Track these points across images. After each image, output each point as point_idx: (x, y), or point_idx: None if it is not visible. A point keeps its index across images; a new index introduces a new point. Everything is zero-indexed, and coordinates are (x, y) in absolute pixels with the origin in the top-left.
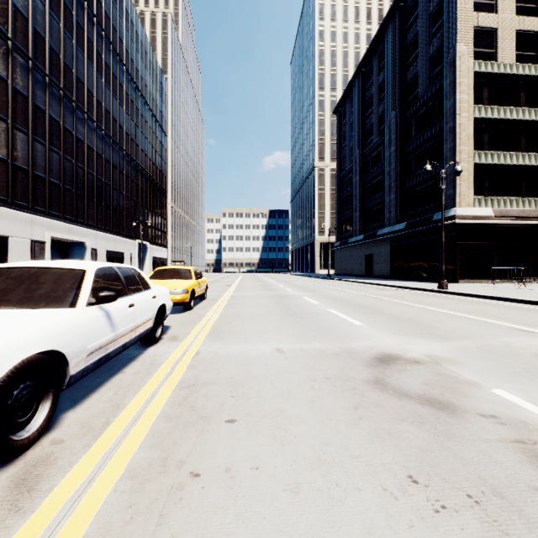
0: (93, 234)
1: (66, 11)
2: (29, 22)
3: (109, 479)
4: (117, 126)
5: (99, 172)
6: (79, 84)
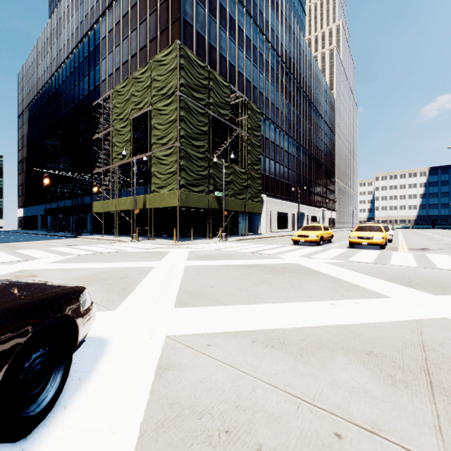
0: (306, 208)
1: (299, 105)
2: (291, 122)
3: (403, 243)
4: (314, 146)
5: (308, 175)
6: (302, 136)
